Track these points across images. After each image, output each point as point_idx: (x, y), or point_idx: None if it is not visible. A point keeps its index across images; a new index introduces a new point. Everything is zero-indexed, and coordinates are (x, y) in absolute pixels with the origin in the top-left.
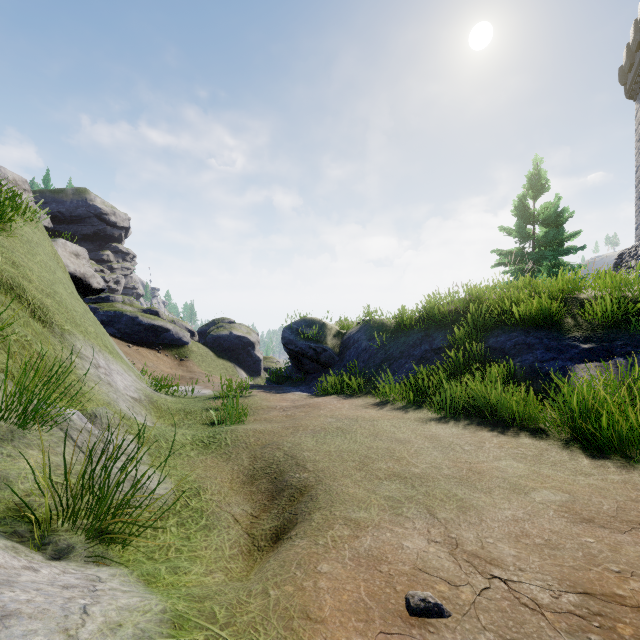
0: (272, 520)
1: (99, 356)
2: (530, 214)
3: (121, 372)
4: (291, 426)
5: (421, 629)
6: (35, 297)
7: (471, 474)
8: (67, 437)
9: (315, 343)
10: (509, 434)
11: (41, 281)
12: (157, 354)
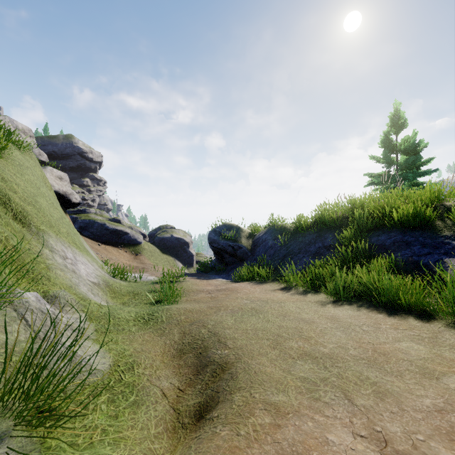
0: (196, 396)
1: (68, 250)
2: (395, 146)
3: (85, 262)
4: (214, 306)
5: None
6: (18, 204)
7: (377, 355)
8: (19, 317)
9: (233, 242)
10: (399, 316)
11: (24, 193)
12: (119, 250)
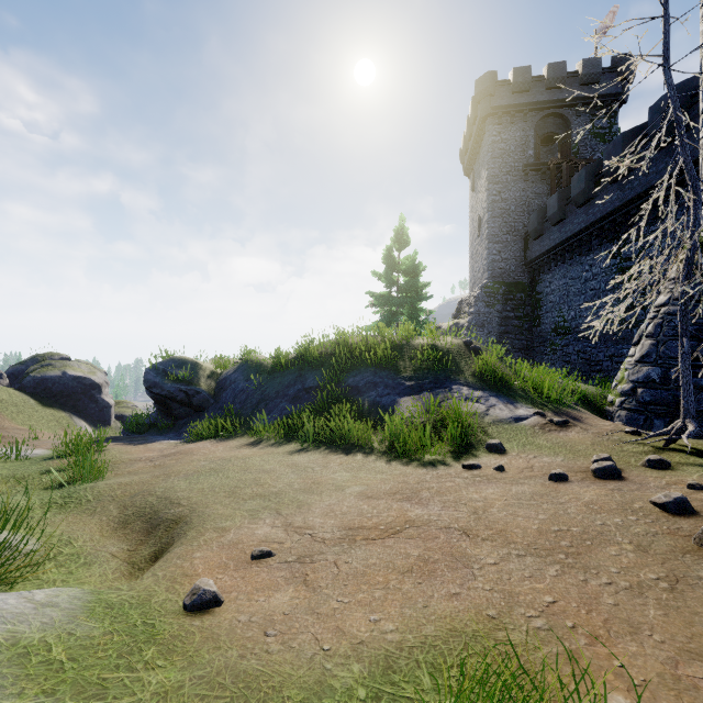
0: (150, 548)
1: None
2: (395, 263)
3: None
4: (162, 474)
5: (258, 564)
6: None
7: (313, 485)
8: None
9: (186, 385)
10: (350, 455)
11: None
12: None
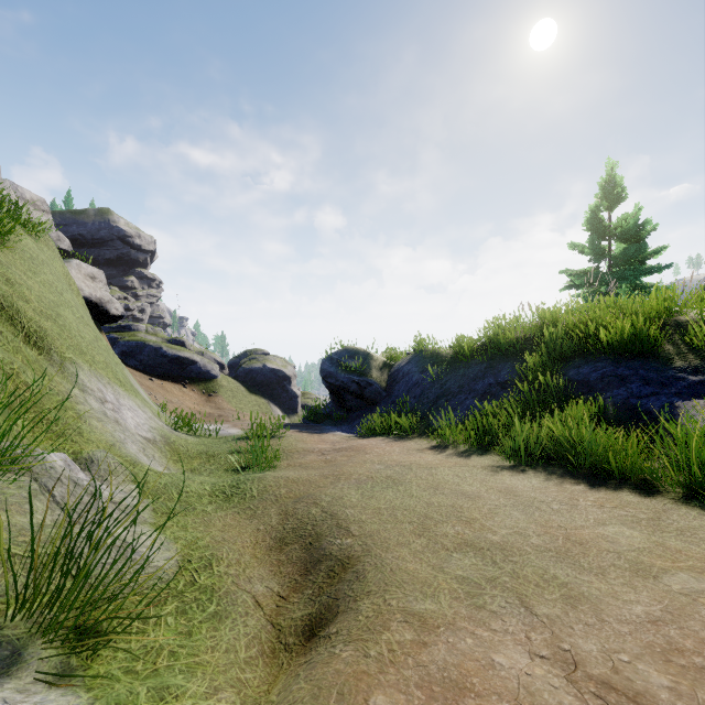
0: (305, 605)
1: (107, 389)
2: (607, 228)
3: (133, 408)
4: (331, 474)
5: None
6: (31, 319)
7: (570, 545)
8: (43, 490)
9: (359, 376)
10: (607, 488)
11: (41, 302)
12: (183, 389)
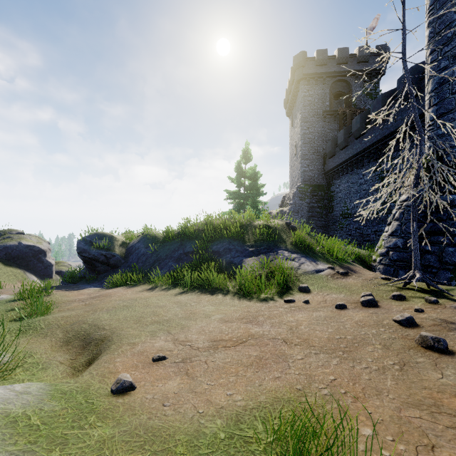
0: (86, 357)
1: None
2: (242, 172)
3: None
4: (91, 310)
5: (157, 364)
6: None
7: (191, 314)
8: None
9: (106, 251)
10: (214, 295)
11: None
12: None
